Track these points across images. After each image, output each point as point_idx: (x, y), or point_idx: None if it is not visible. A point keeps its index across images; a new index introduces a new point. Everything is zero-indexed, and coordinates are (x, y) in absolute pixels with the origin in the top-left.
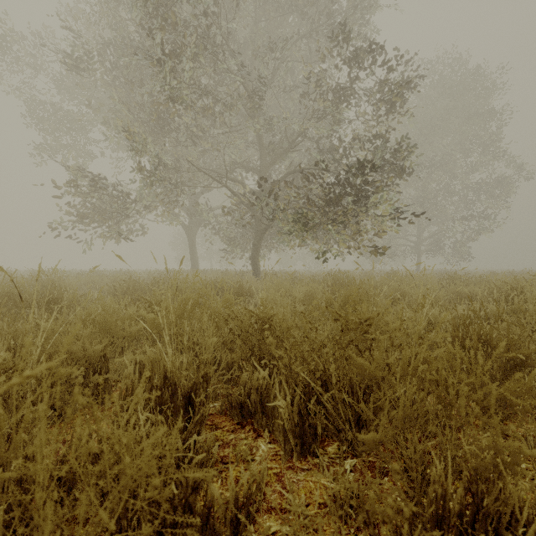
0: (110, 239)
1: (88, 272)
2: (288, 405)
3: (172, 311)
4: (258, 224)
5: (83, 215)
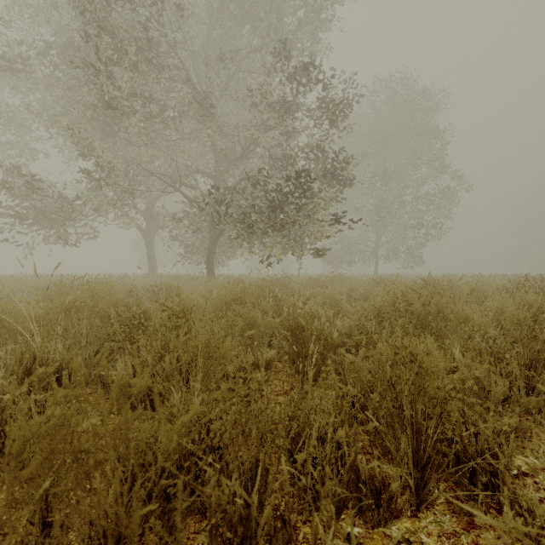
0: (57, 241)
1: (32, 277)
2: (130, 376)
3: (43, 306)
4: (213, 229)
5: (22, 217)
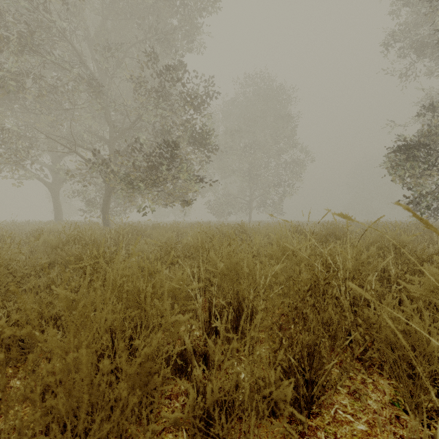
0: None
1: None
2: None
3: None
4: (107, 184)
5: None
